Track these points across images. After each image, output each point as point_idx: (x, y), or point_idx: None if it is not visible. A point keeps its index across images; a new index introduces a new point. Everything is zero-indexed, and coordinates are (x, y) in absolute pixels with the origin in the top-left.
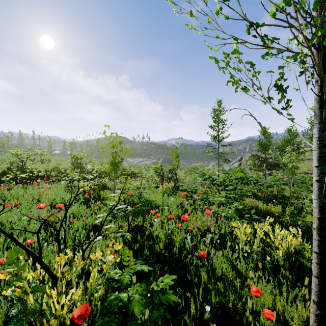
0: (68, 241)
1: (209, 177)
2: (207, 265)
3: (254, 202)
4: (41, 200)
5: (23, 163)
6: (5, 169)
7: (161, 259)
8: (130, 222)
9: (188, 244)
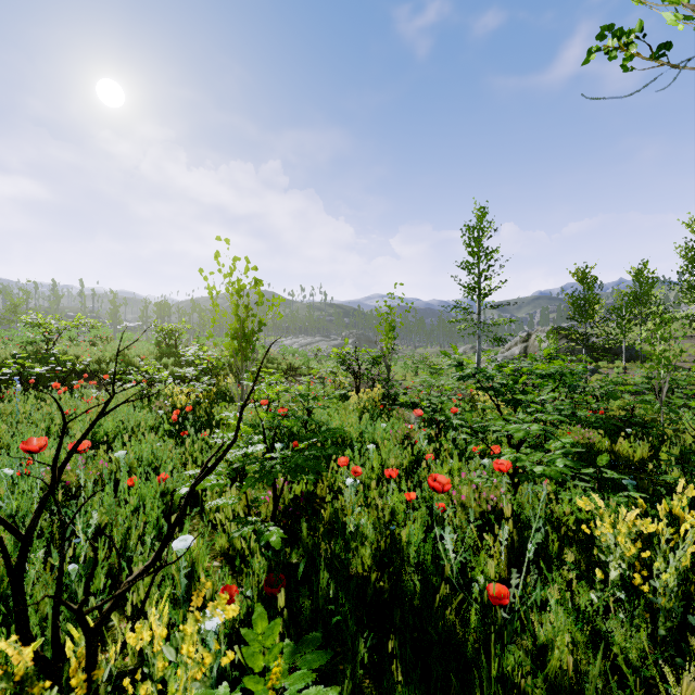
0: (99, 547)
1: (476, 371)
2: (528, 646)
3: (587, 434)
4: (71, 427)
5: (49, 344)
6: (8, 358)
7: (367, 597)
8: (280, 493)
9: (448, 560)
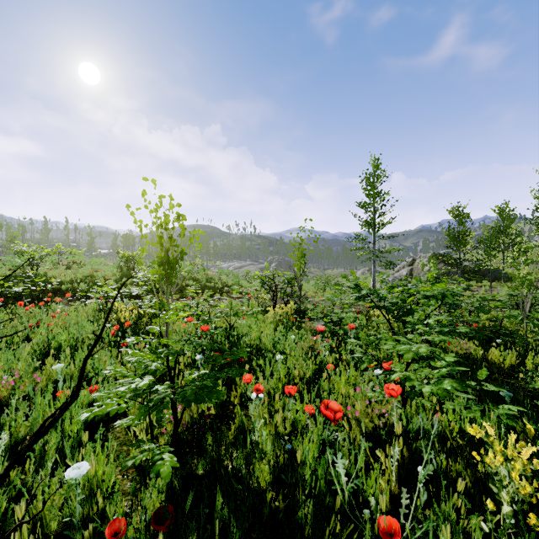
0: (1, 471)
1: (371, 292)
2: None
3: (464, 345)
4: (33, 338)
5: (34, 268)
6: None
7: (263, 516)
8: (181, 415)
9: (340, 485)
